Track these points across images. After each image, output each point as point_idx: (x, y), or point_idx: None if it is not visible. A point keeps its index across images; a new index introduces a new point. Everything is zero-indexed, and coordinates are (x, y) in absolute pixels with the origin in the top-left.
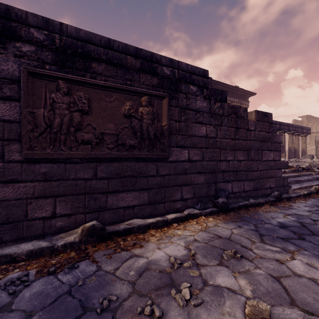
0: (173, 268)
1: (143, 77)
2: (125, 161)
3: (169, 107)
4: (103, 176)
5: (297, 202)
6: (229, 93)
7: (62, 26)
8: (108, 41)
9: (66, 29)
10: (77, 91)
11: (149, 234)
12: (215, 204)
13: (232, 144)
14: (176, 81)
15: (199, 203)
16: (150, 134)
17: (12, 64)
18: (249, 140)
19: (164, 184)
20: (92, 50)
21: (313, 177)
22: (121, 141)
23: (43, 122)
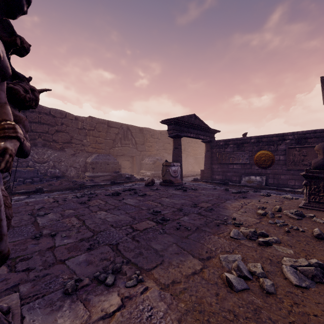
0: None
1: None
2: None
3: None
4: None
5: None
6: None
7: (297, 132)
8: (314, 130)
9: (298, 133)
10: (302, 150)
11: None
12: None
13: None
14: None
15: None
16: None
17: (284, 146)
18: None
19: None
20: (307, 136)
21: None
22: None
23: (291, 160)
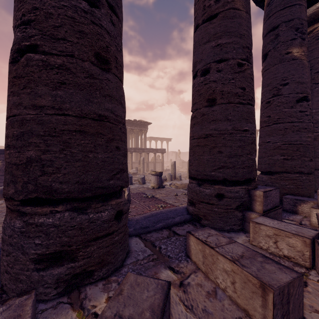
0: None
1: (1, 155)
2: None
3: None
4: None
5: None
6: (129, 124)
7: None
8: None
9: None
10: None
11: None
12: None
13: None
14: None
15: None
16: (3, 169)
17: None
18: None
19: None
20: None
21: None
22: None
23: None
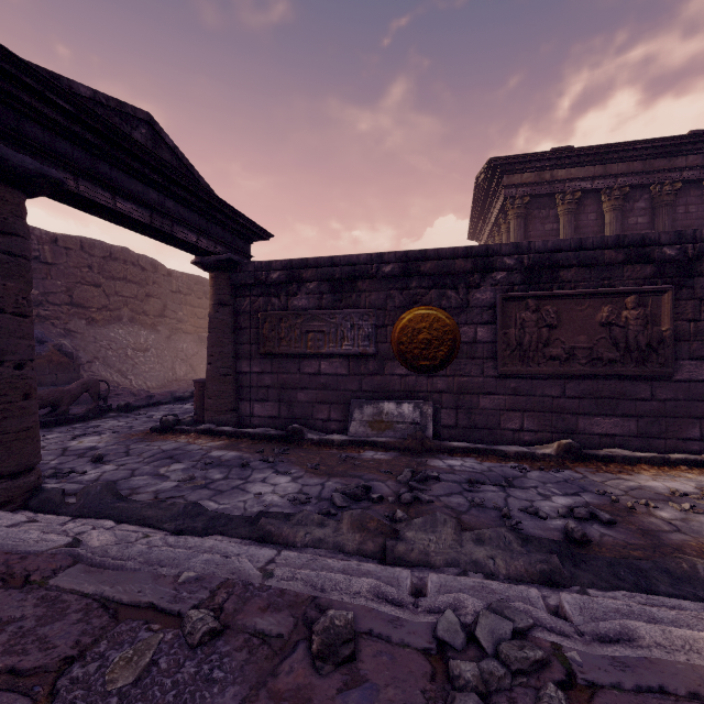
0: (674, 495)
1: (628, 269)
2: (601, 378)
3: (675, 303)
4: (572, 395)
5: None
6: None
7: (529, 245)
8: (579, 241)
9: (533, 246)
10: (544, 306)
11: (639, 467)
12: None
13: None
14: (689, 262)
15: None
16: (640, 345)
17: (489, 293)
18: None
19: (665, 413)
20: (560, 259)
21: None
22: (596, 355)
23: (514, 341)
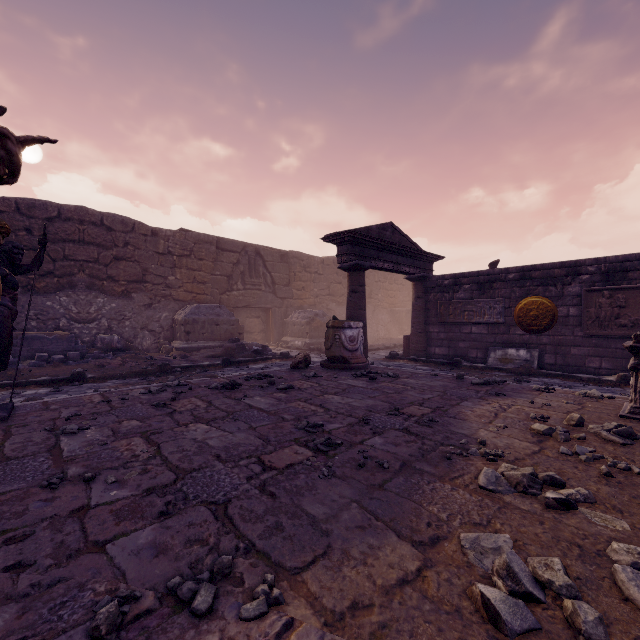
0: None
1: None
2: None
3: None
4: None
5: None
6: None
7: (605, 259)
8: None
9: (608, 259)
10: (616, 295)
11: None
12: None
13: None
14: None
15: None
16: None
17: (577, 288)
18: None
19: None
20: (628, 266)
21: None
22: None
23: (594, 316)
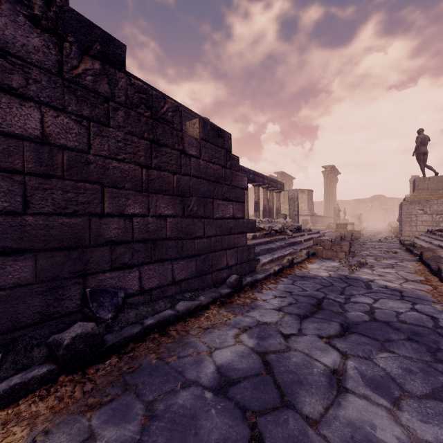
0: None
1: None
2: None
3: None
4: None
5: (265, 289)
6: None
7: None
8: None
9: None
10: None
11: None
12: (48, 349)
13: (141, 177)
14: None
15: (0, 353)
16: None
17: None
18: (186, 175)
19: None
20: None
21: (286, 243)
22: None
23: None
